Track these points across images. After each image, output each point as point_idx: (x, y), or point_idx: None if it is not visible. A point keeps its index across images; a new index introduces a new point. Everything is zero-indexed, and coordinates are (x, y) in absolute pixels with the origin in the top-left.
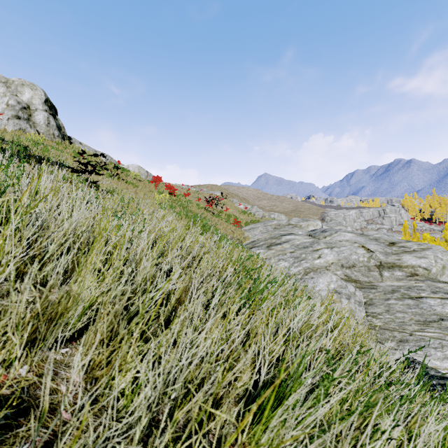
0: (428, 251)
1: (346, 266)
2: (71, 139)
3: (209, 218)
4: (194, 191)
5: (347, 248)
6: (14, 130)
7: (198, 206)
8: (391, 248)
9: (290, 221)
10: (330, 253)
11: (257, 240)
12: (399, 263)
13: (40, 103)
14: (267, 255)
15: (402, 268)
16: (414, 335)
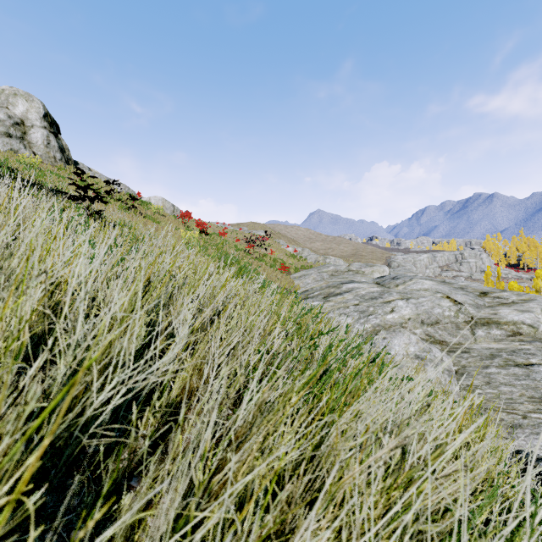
0: (532, 303)
1: (427, 322)
2: (78, 164)
3: (250, 263)
4: (232, 230)
5: (428, 300)
6: (2, 151)
7: (236, 248)
8: (483, 300)
9: (351, 266)
10: (405, 306)
11: (310, 289)
12: (496, 319)
13: (38, 119)
14: (324, 308)
15: (500, 325)
16: (529, 418)
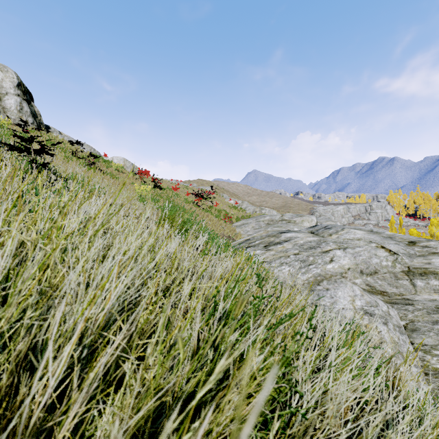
0: None
1: (366, 272)
2: (50, 128)
3: (198, 213)
4: (184, 186)
5: (364, 249)
6: None
7: (186, 201)
8: (413, 249)
9: (284, 216)
10: (343, 256)
11: (252, 238)
12: (432, 269)
13: (12, 87)
14: (266, 257)
15: (438, 275)
16: None
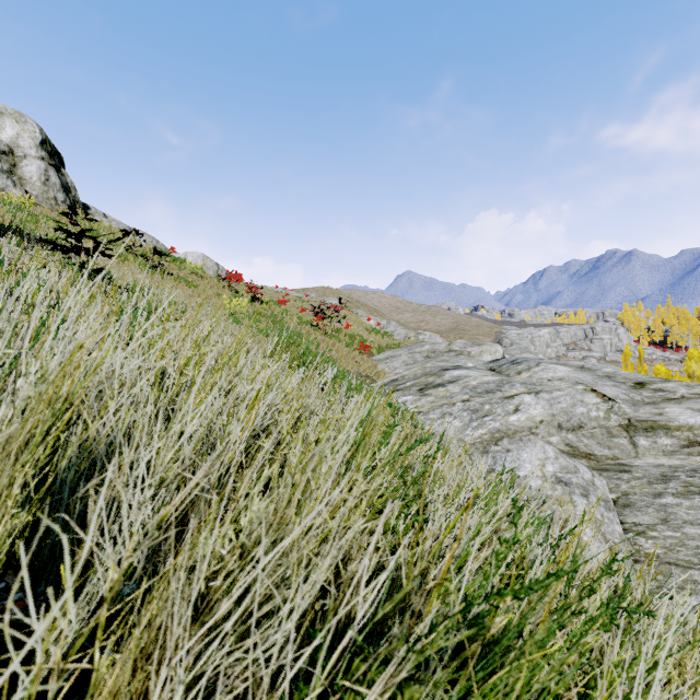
0: None
1: (566, 427)
2: (89, 209)
3: (319, 340)
4: (296, 297)
5: (565, 394)
6: None
7: (300, 321)
8: (640, 393)
9: (452, 345)
10: (535, 403)
11: (401, 378)
12: (664, 421)
13: (33, 146)
14: (421, 405)
15: (670, 431)
16: None
